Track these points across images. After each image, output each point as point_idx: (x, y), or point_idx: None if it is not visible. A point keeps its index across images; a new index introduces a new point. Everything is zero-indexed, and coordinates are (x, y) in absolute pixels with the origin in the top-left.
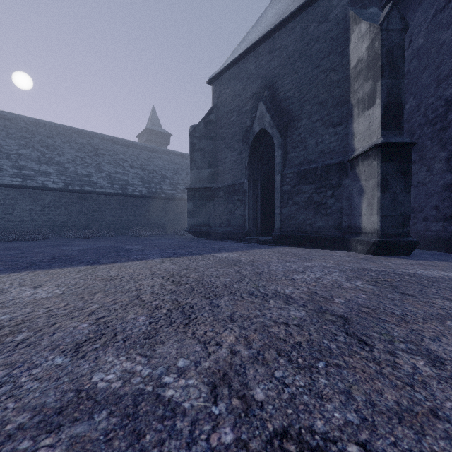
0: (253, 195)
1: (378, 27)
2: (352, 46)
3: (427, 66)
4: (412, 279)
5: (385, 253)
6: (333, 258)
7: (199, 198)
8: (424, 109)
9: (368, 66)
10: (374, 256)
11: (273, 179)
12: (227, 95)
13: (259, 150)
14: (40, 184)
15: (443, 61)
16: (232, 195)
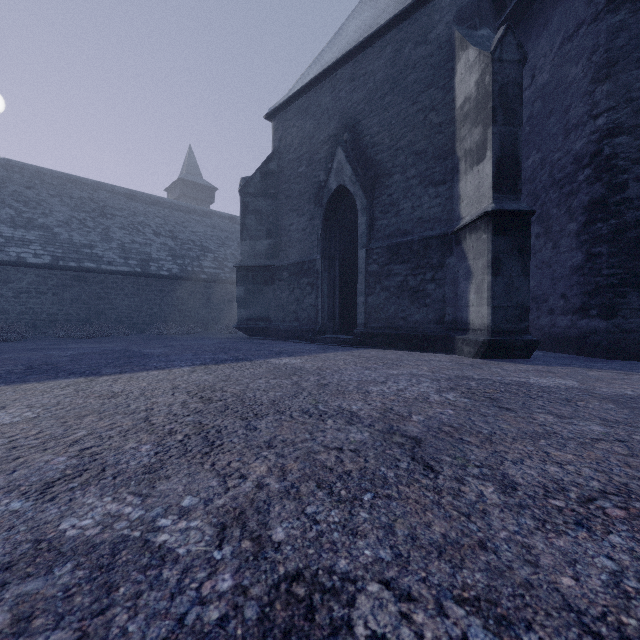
0: (329, 278)
1: (489, 56)
2: (458, 79)
3: (553, 110)
4: (520, 389)
5: (498, 356)
6: (429, 364)
7: (254, 281)
8: (550, 166)
9: (477, 106)
10: (483, 361)
11: (356, 255)
12: (294, 137)
13: (337, 215)
14: (14, 258)
15: (572, 105)
16: (299, 277)
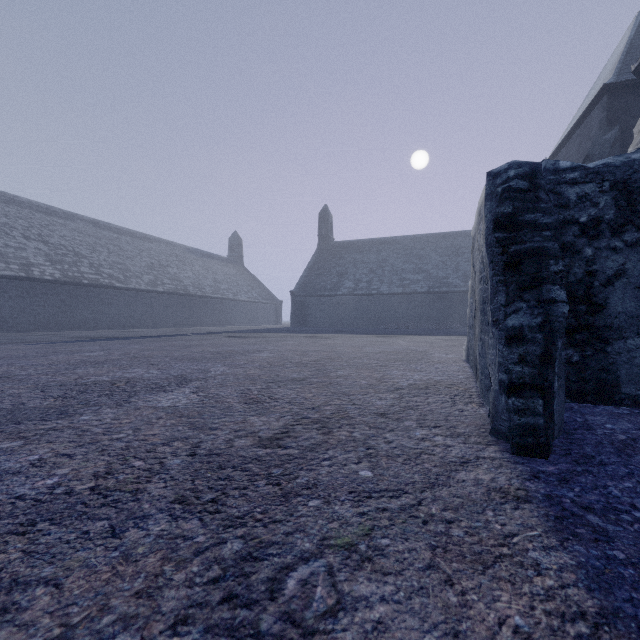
0: None
1: None
2: None
3: None
4: None
5: None
6: None
7: None
8: None
9: None
10: None
11: None
12: None
13: None
14: (413, 290)
15: None
16: None
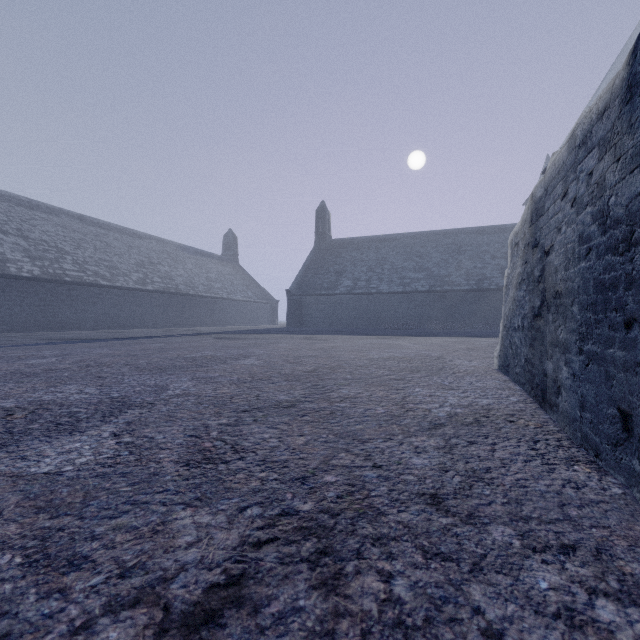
0: None
1: None
2: None
3: None
4: None
5: None
6: None
7: None
8: None
9: None
10: None
11: None
12: None
13: None
14: (413, 289)
15: None
16: None
